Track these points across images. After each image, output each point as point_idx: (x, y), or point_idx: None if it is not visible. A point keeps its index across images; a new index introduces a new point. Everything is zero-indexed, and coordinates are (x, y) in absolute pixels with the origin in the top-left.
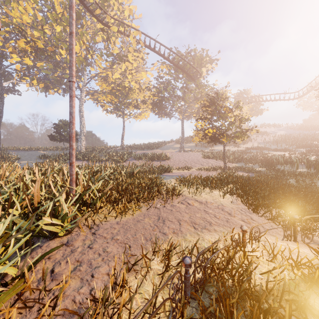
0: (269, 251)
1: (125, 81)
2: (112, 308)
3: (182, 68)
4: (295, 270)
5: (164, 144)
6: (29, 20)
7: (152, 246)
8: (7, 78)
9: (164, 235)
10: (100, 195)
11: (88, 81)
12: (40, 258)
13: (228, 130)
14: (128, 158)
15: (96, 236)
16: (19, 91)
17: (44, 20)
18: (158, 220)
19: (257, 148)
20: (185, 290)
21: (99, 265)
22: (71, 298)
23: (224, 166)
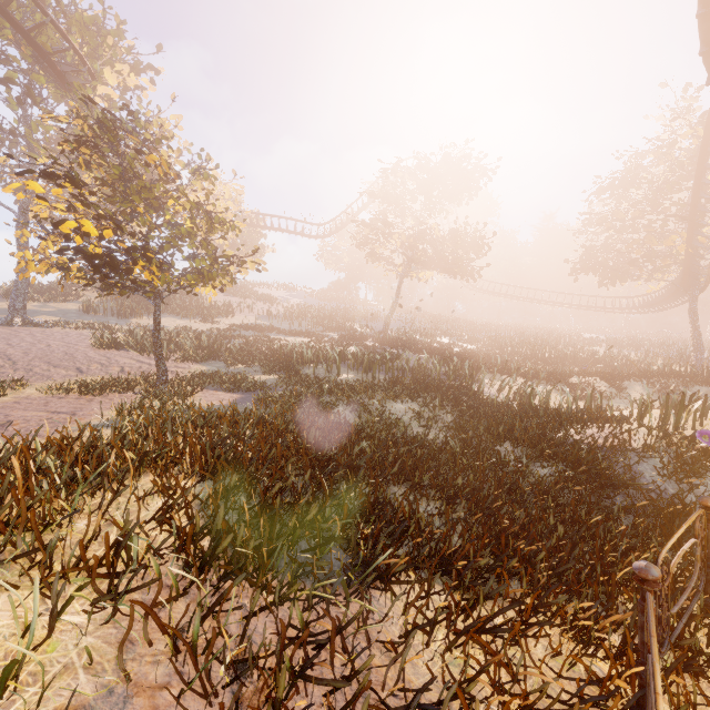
0: None
1: None
2: None
3: (5, 4)
4: None
5: None
6: None
7: None
8: None
9: None
10: None
11: None
12: None
13: (170, 248)
14: None
15: None
16: None
17: None
18: None
19: (255, 327)
20: None
21: None
22: None
23: (158, 373)
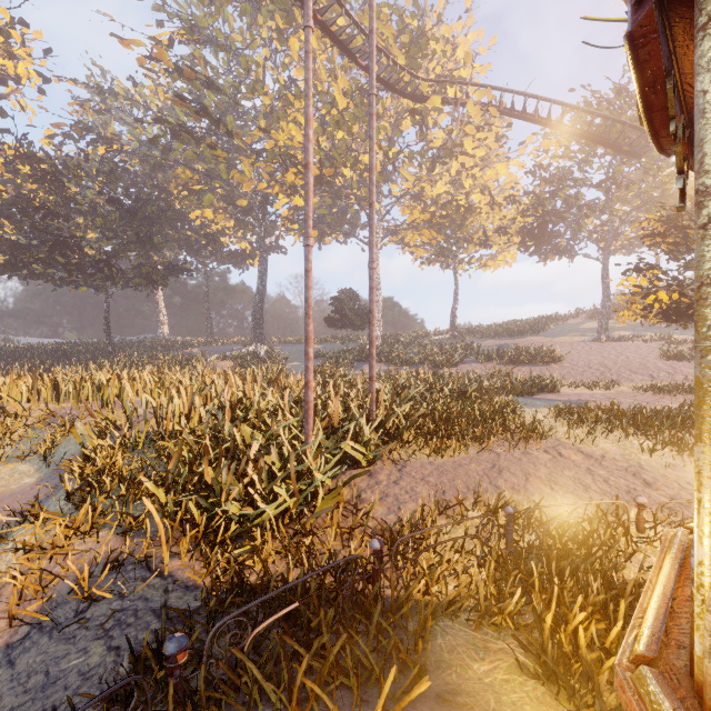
0: None
1: (458, 196)
2: (419, 538)
3: (599, 136)
4: None
5: (554, 323)
6: (301, 137)
7: (474, 497)
8: (270, 229)
9: (497, 488)
10: (408, 424)
11: (388, 211)
12: (348, 481)
13: None
14: (464, 359)
15: (403, 474)
16: (284, 248)
17: (320, 130)
18: (492, 468)
19: None
20: (506, 545)
21: (407, 501)
22: (379, 520)
23: None
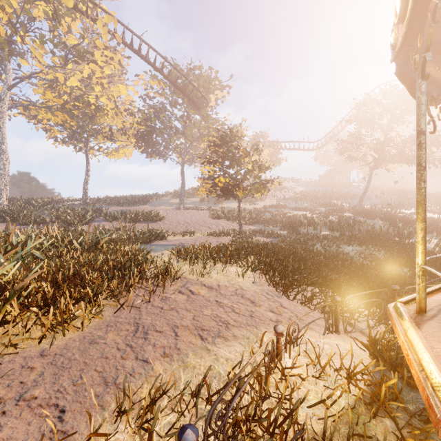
0: (313, 359)
1: (89, 95)
2: None
3: (182, 88)
4: (350, 384)
5: (155, 198)
6: None
7: (116, 400)
8: None
9: (146, 363)
10: (7, 294)
11: (16, 82)
12: None
13: (245, 180)
14: (95, 219)
15: None
16: None
17: None
18: (135, 332)
19: (276, 206)
20: None
21: None
22: None
23: (239, 229)
